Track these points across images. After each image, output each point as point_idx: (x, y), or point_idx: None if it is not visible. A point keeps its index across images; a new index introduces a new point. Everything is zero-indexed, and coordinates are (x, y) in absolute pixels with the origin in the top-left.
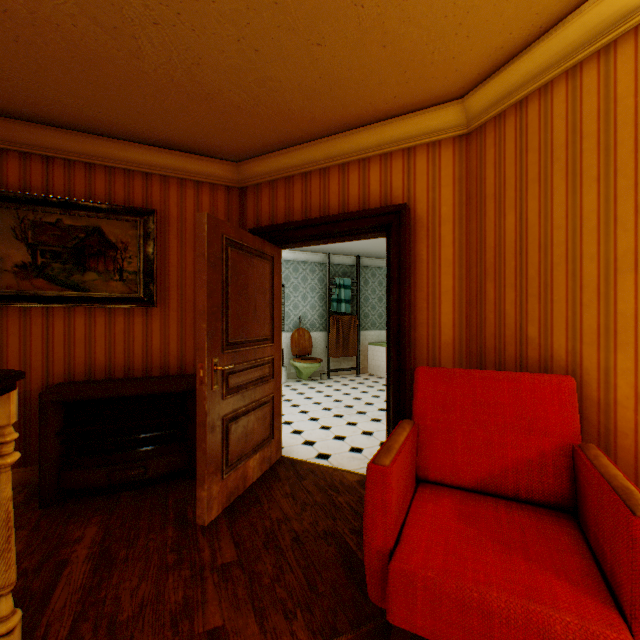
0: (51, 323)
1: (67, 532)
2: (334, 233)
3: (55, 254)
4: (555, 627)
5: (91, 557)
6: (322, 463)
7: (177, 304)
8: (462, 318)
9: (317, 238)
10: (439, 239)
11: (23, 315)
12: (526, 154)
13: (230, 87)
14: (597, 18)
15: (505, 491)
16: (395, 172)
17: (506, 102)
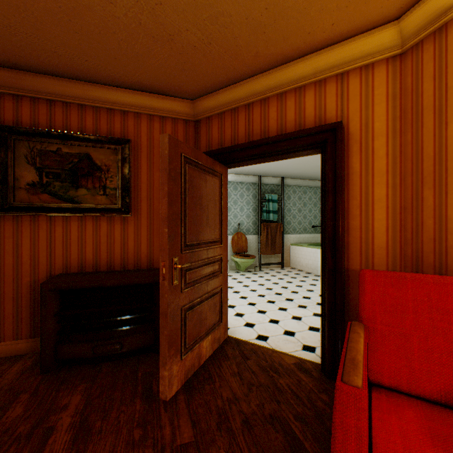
0: (53, 228)
1: (57, 398)
2: (273, 152)
3: (56, 175)
4: None
5: (72, 426)
6: (262, 344)
7: (147, 213)
8: (396, 223)
9: (258, 157)
10: (372, 152)
11: (33, 222)
12: None
13: (187, 26)
14: None
15: None
16: (329, 96)
17: (450, 13)
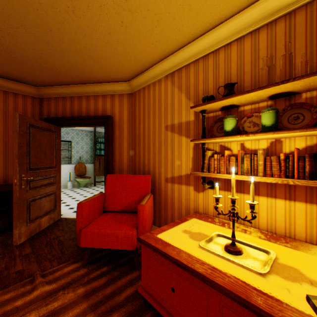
0: None
1: None
2: (84, 123)
3: None
4: (120, 233)
5: None
6: None
7: (3, 151)
8: (130, 158)
9: (77, 124)
10: (123, 129)
11: None
12: (145, 105)
13: (31, 61)
14: (157, 71)
15: (129, 210)
16: (108, 102)
17: (140, 87)
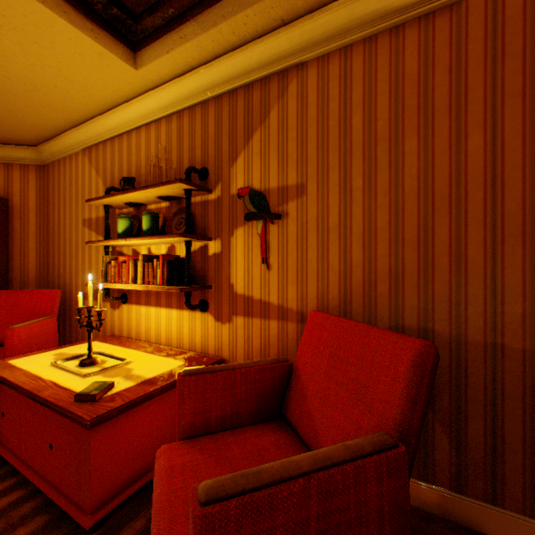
0: None
1: None
2: None
3: None
4: None
5: None
6: None
7: None
8: (42, 265)
9: None
10: (29, 220)
11: None
12: (61, 187)
13: None
14: (71, 141)
15: None
16: (0, 175)
17: (54, 158)
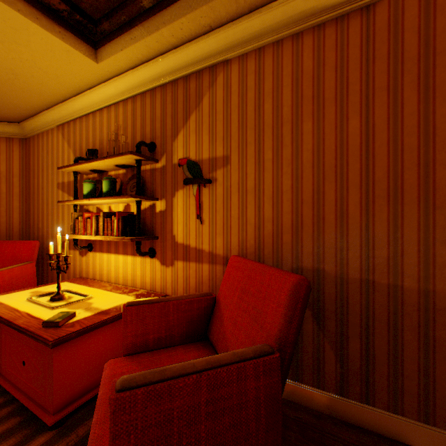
0: None
1: None
2: None
3: None
4: None
5: None
6: None
7: None
8: (25, 220)
9: None
10: (14, 183)
11: None
12: (40, 156)
13: None
14: (48, 119)
15: None
16: None
17: (34, 133)
